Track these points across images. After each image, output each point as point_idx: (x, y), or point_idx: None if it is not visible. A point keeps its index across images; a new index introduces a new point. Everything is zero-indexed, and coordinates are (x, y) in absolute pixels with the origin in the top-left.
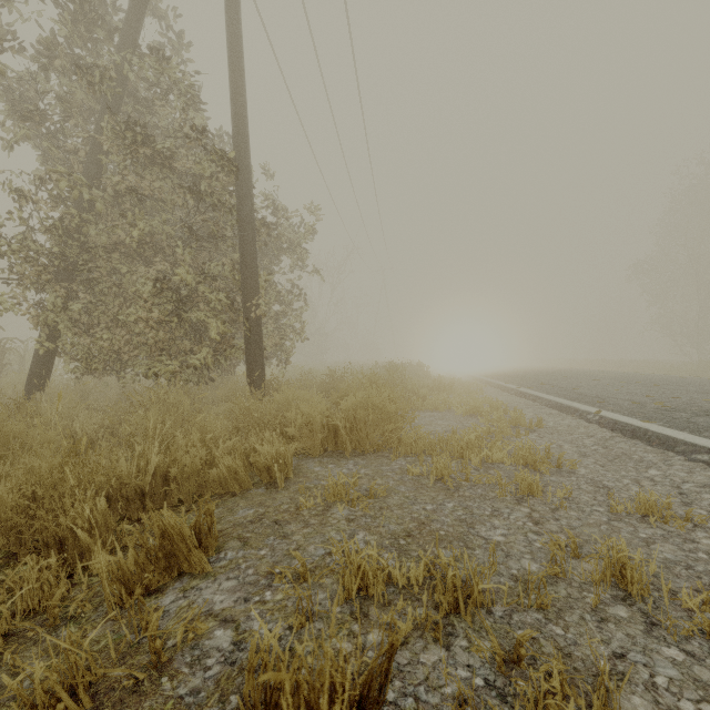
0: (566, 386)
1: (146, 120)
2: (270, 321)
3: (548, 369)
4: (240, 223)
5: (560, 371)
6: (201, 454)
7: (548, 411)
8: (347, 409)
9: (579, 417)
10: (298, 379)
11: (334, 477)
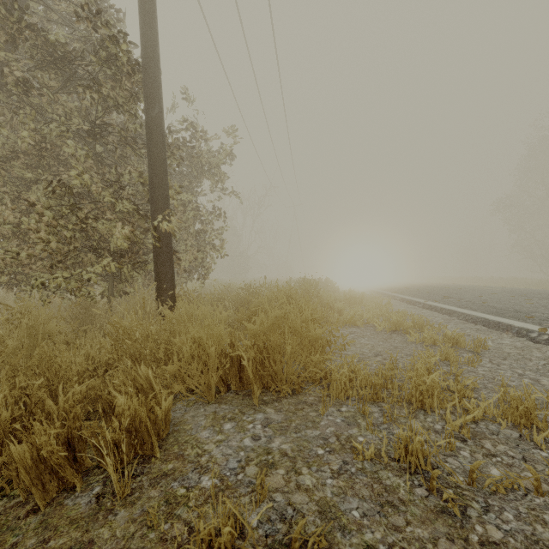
0: (471, 300)
1: (57, 29)
2: (190, 238)
3: (437, 285)
4: (147, 127)
5: (449, 286)
6: (1, 420)
7: (473, 326)
8: (256, 335)
9: (518, 335)
10: (212, 293)
11: (227, 462)
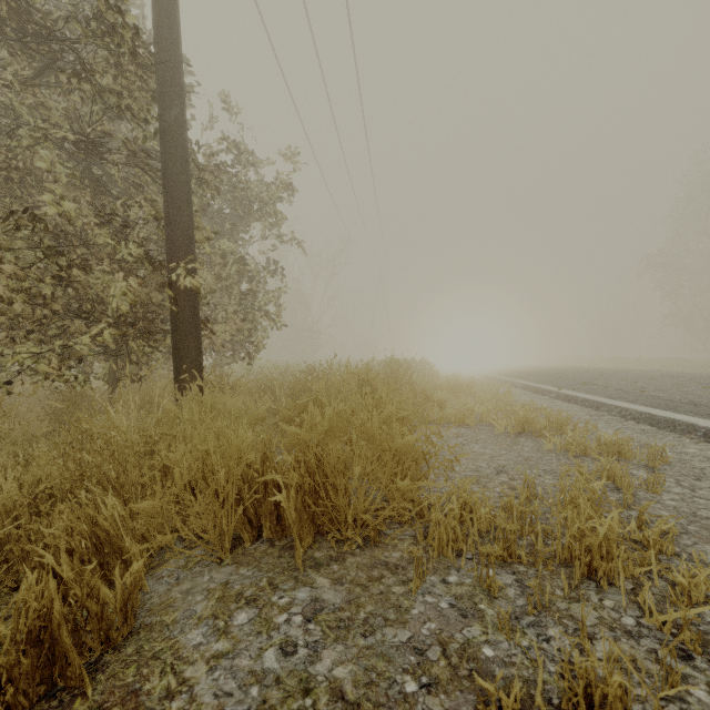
0: (623, 387)
1: None
2: (233, 302)
3: (569, 368)
4: (161, 137)
5: (586, 369)
6: None
7: (634, 425)
8: (303, 446)
9: (707, 440)
10: (258, 378)
11: None
